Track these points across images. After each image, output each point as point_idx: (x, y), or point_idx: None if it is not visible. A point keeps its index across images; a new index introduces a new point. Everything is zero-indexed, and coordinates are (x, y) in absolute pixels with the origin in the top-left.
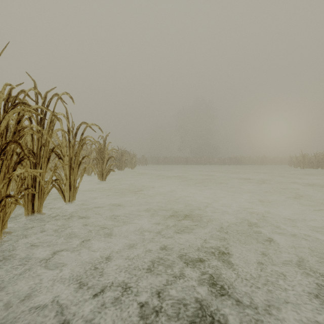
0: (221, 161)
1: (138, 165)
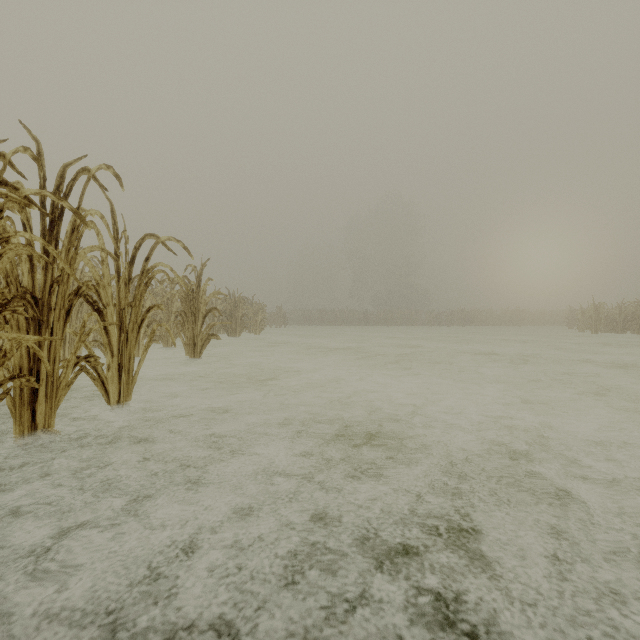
0: (434, 319)
1: (269, 327)
